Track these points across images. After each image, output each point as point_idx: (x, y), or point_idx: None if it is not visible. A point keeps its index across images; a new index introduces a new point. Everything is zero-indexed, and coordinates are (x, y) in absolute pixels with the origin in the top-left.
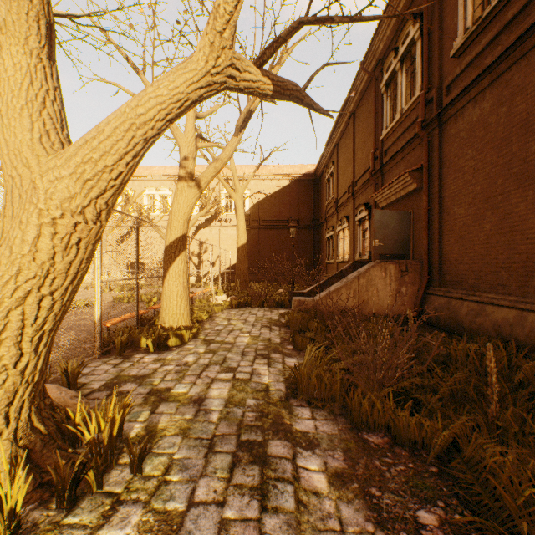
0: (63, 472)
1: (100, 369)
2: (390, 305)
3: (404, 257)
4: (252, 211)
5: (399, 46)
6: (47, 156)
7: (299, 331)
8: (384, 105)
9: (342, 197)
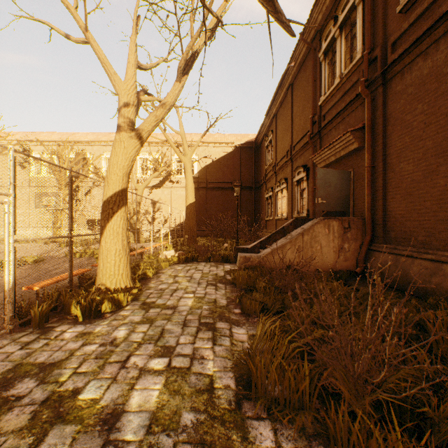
0: None
1: (1, 353)
2: (334, 261)
3: (344, 214)
4: (200, 174)
5: (339, 13)
6: None
7: (246, 289)
8: (322, 73)
9: (280, 161)
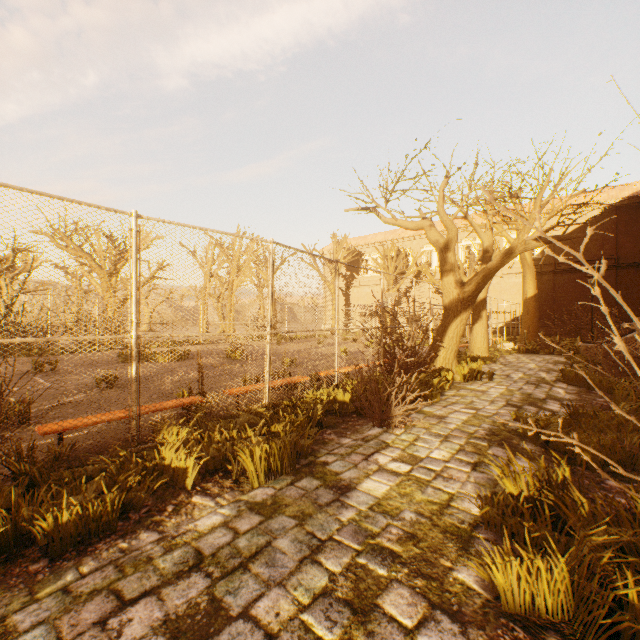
0: (472, 372)
1: None
2: None
3: None
4: (543, 254)
5: None
6: (459, 285)
7: None
8: None
9: None
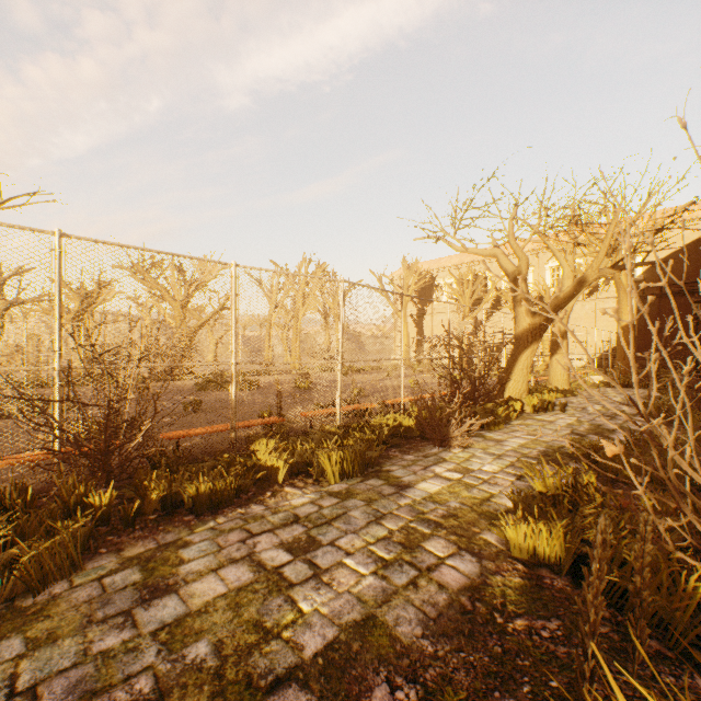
0: (543, 403)
1: None
2: None
3: None
4: (646, 275)
5: None
6: (530, 314)
7: None
8: None
9: None
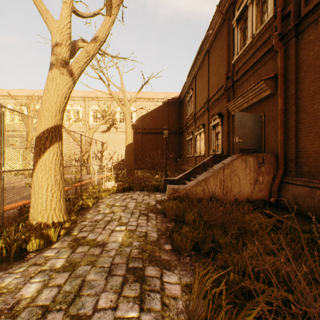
0: None
1: None
2: (250, 192)
3: (257, 151)
4: (137, 122)
5: None
6: None
7: (175, 219)
8: (235, 37)
9: (199, 111)
